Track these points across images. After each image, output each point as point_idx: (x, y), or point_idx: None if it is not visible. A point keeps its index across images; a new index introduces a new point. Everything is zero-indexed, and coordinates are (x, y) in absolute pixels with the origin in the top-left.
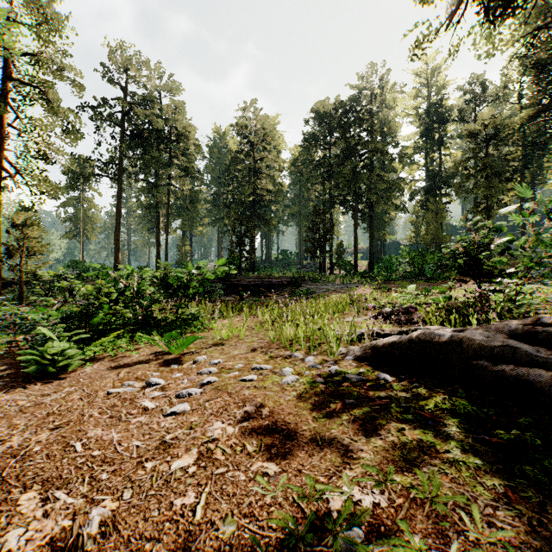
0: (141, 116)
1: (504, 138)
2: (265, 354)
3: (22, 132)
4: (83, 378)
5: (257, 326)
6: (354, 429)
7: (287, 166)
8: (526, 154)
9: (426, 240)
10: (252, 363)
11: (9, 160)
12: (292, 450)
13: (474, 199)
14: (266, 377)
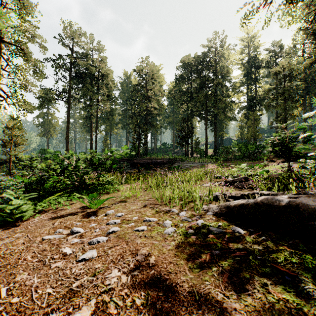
0: (81, 64)
1: (294, 76)
2: (152, 209)
3: (11, 73)
4: (30, 226)
5: (148, 189)
6: (224, 283)
7: (166, 94)
8: (307, 86)
9: (248, 136)
10: (143, 216)
11: (3, 90)
12: (174, 305)
13: (276, 113)
14: (153, 228)
